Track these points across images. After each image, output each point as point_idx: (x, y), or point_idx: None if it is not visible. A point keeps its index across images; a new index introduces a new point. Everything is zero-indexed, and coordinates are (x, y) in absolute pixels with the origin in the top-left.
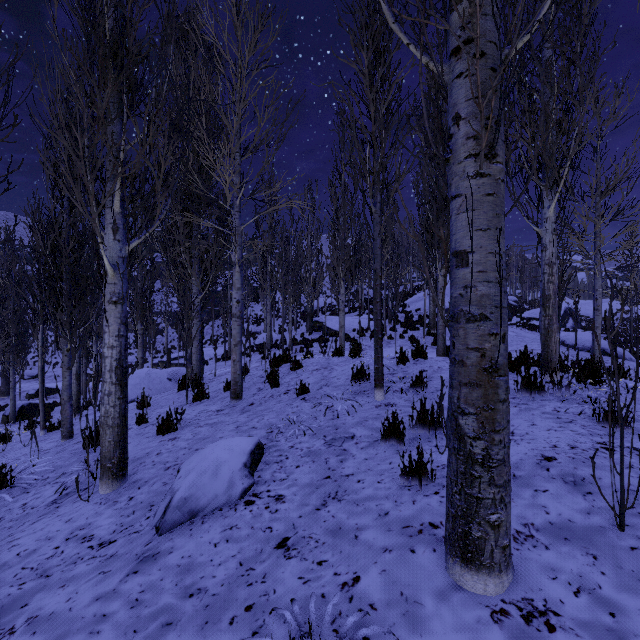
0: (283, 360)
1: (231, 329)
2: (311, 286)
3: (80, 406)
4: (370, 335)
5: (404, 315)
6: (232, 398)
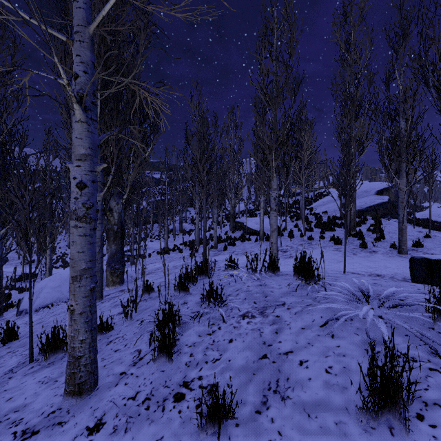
0: (199, 273)
1: (168, 228)
2: (233, 192)
3: (1, 308)
4: (288, 235)
5: (313, 216)
6: (67, 393)
